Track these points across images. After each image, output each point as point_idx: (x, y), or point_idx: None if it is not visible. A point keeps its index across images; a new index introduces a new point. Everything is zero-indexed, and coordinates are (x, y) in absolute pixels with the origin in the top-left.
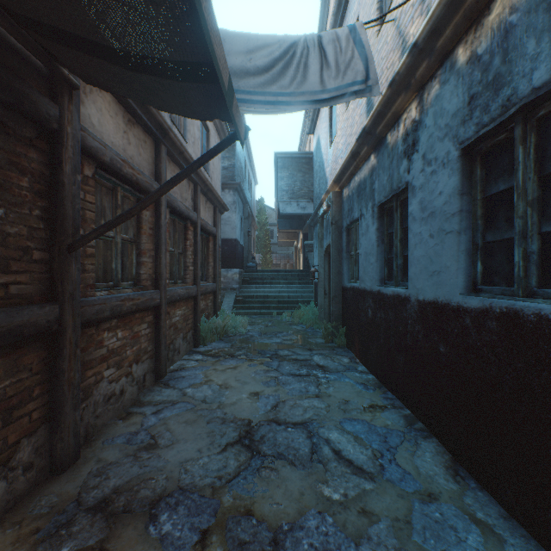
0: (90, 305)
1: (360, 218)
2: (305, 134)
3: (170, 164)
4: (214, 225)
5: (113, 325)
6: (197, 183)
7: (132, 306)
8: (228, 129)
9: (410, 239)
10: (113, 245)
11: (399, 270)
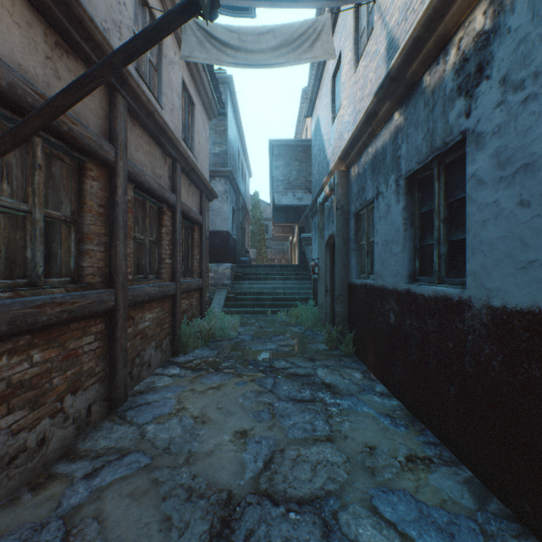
0: None
1: (376, 197)
2: (301, 122)
3: (136, 126)
4: (200, 212)
5: (21, 345)
6: (176, 159)
7: (59, 313)
8: (217, 106)
9: (471, 215)
10: (27, 224)
11: (441, 262)
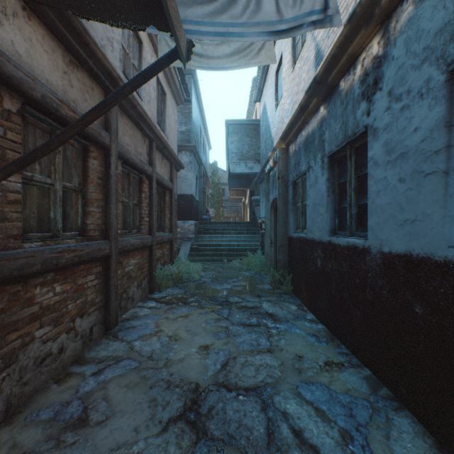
0: (11, 259)
1: (307, 170)
2: (252, 105)
3: (123, 116)
4: (171, 180)
5: (48, 279)
6: (152, 140)
7: (73, 257)
8: (184, 94)
9: (370, 186)
10: (51, 193)
11: (353, 220)
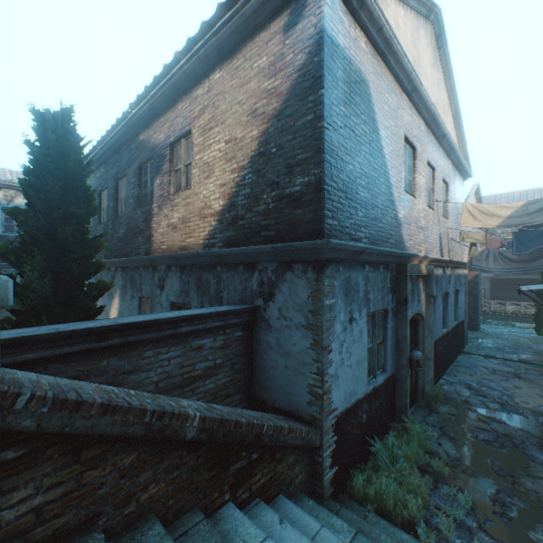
0: None
1: (436, 297)
2: None
3: None
4: None
5: None
6: None
7: None
8: None
9: (449, 311)
10: None
11: (442, 323)
